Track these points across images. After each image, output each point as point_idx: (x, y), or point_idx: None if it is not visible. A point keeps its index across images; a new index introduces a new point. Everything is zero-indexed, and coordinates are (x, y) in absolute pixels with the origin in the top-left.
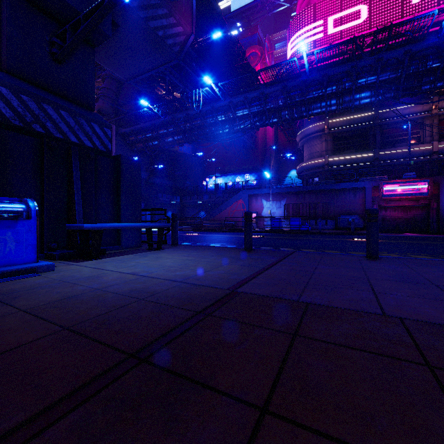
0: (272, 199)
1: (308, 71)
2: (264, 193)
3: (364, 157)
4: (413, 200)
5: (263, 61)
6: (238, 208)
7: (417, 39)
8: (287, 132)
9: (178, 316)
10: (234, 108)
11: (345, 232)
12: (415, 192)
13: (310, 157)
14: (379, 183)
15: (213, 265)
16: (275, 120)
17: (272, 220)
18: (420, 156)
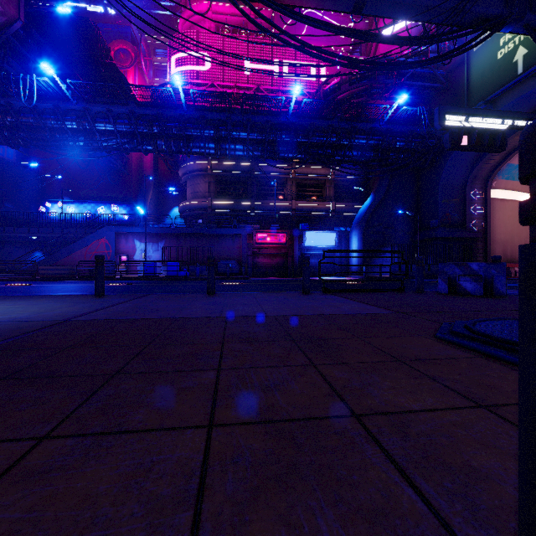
0: (147, 240)
1: (185, 106)
2: (137, 232)
3: (243, 204)
4: (277, 249)
5: (139, 65)
6: (101, 249)
7: (274, 114)
8: (169, 161)
9: (8, 335)
10: (93, 118)
11: (221, 277)
12: (279, 242)
13: (193, 197)
14: (252, 231)
15: (49, 309)
16: (149, 147)
17: (145, 266)
18: (285, 211)
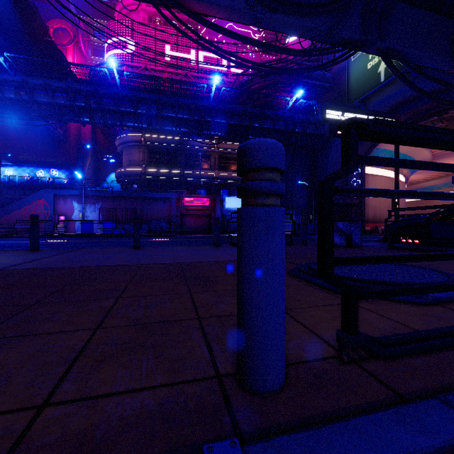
0: (85, 202)
1: (120, 85)
2: (75, 194)
3: (173, 172)
4: (202, 211)
5: (78, 44)
6: (39, 209)
7: (198, 98)
8: (107, 132)
9: None
10: (31, 90)
11: (152, 235)
12: (203, 205)
13: (129, 164)
14: (181, 196)
15: None
16: (86, 119)
17: (82, 224)
18: (209, 179)
